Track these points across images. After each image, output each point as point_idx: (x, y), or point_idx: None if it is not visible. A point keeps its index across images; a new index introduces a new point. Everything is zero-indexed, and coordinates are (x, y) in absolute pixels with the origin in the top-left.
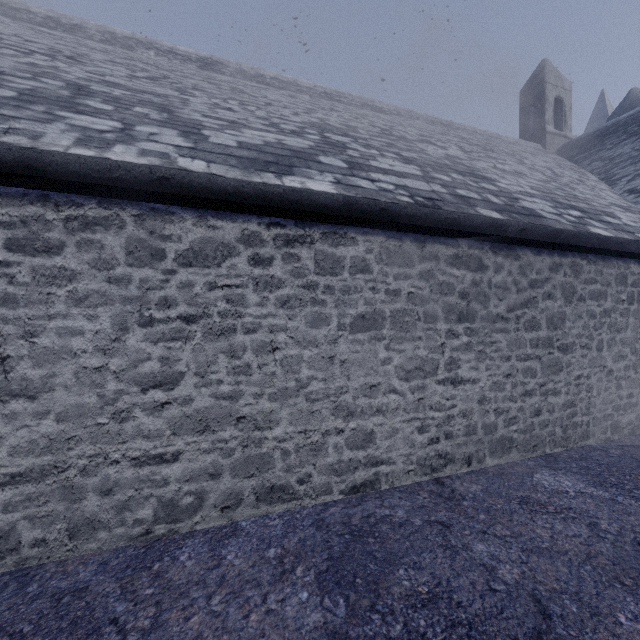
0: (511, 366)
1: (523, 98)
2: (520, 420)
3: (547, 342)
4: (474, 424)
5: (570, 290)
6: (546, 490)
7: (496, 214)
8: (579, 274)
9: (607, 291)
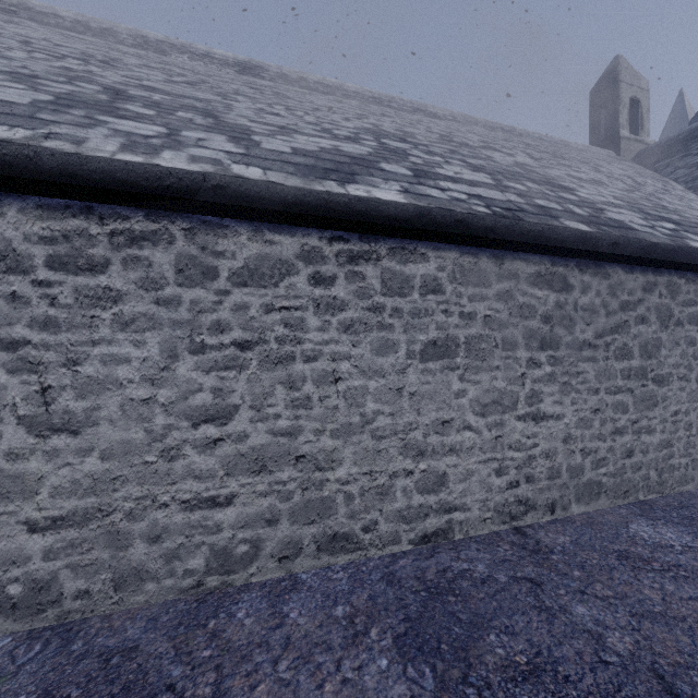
0: (600, 400)
1: (593, 100)
2: (610, 462)
3: (640, 373)
4: (558, 466)
5: (666, 313)
6: (647, 543)
7: (583, 226)
8: (676, 295)
9: None
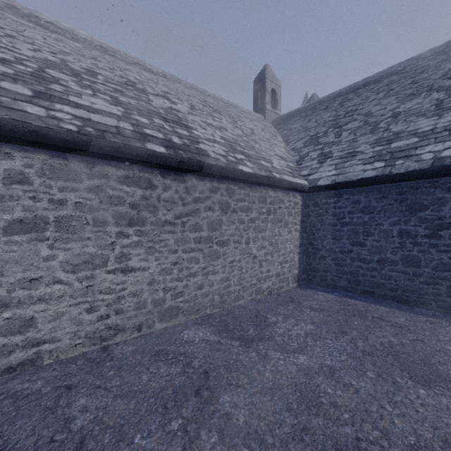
0: (178, 257)
1: (255, 85)
2: (186, 293)
3: (208, 239)
4: (144, 300)
5: (226, 205)
6: (181, 342)
7: (162, 149)
8: (233, 195)
9: (253, 207)
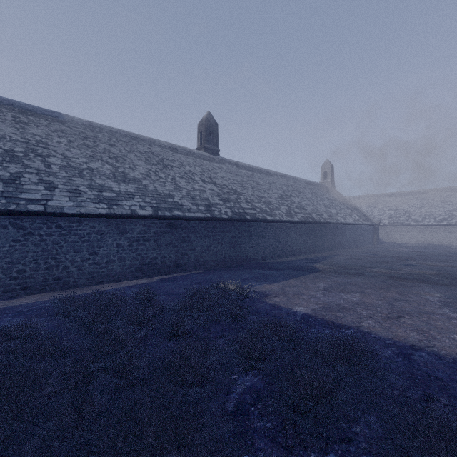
0: None
1: None
2: None
3: None
4: None
5: None
6: None
7: None
8: None
9: None
